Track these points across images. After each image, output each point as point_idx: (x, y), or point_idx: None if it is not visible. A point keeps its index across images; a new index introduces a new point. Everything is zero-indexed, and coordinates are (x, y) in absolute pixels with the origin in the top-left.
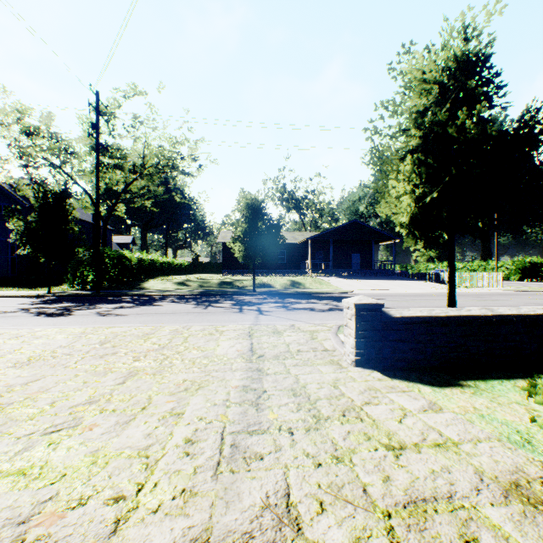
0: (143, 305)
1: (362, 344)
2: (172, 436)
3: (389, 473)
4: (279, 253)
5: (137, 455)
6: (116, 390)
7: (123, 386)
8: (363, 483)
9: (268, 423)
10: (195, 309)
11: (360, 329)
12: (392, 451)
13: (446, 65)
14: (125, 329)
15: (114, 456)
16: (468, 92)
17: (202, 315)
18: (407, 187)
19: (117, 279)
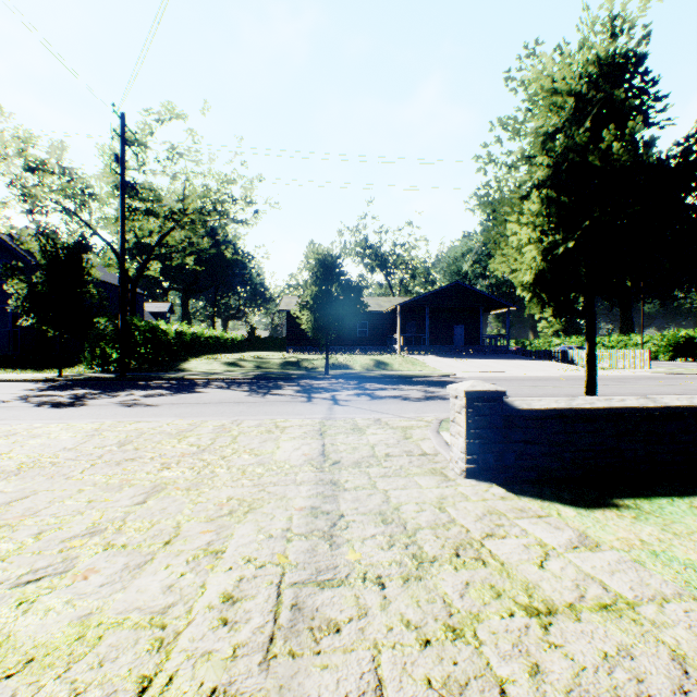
0: (181, 393)
1: (476, 446)
2: (204, 590)
3: (538, 660)
4: (359, 324)
5: (149, 623)
6: (132, 514)
7: (142, 507)
8: (499, 678)
9: (347, 568)
10: (249, 397)
11: (473, 426)
12: (536, 618)
13: (585, 70)
14: (155, 425)
15: (112, 626)
16: (616, 106)
17: (258, 405)
18: (532, 235)
19: (149, 358)
